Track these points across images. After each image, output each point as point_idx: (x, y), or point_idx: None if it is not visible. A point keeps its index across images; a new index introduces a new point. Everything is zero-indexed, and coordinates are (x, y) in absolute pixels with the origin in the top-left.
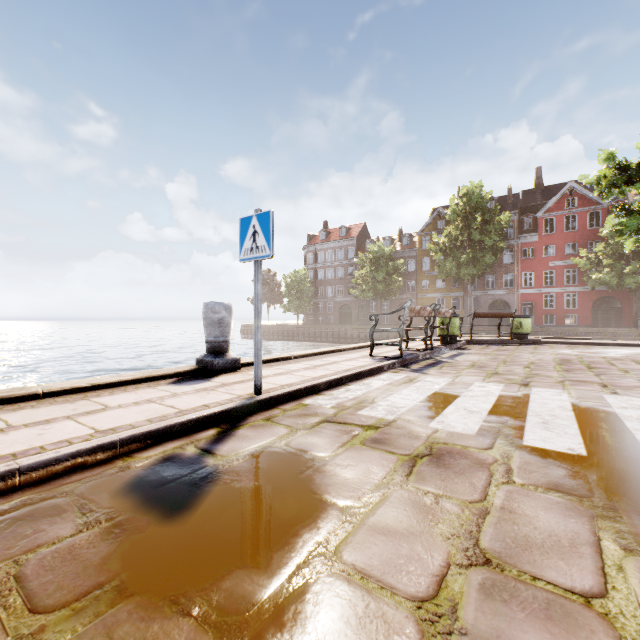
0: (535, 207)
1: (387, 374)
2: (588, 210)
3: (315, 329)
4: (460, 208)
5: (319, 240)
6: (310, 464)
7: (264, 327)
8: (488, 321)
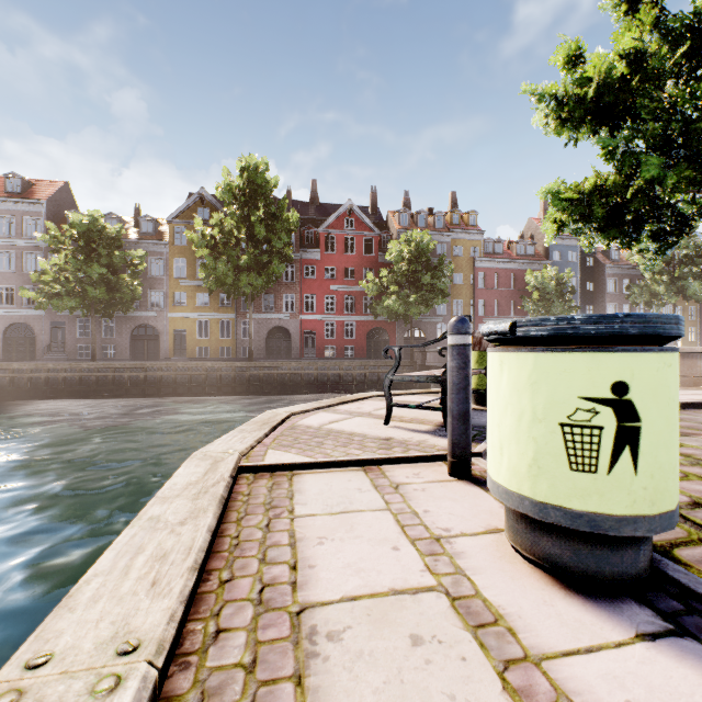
0: (314, 222)
1: None
2: (364, 235)
3: None
4: (239, 186)
5: None
6: None
7: None
8: (267, 353)
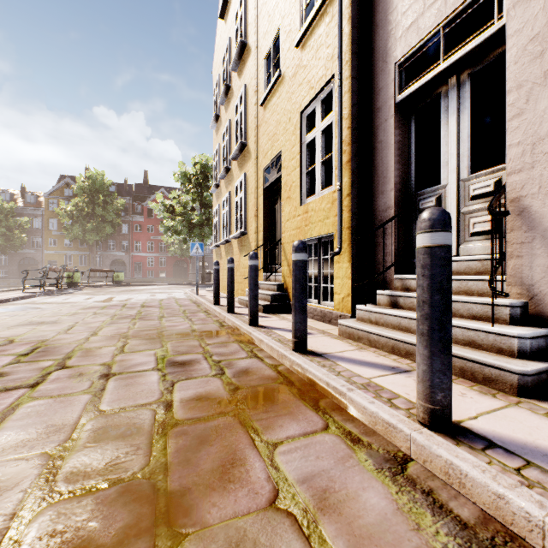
0: (144, 197)
1: (40, 297)
2: None
3: None
4: (87, 187)
5: None
6: (32, 306)
7: None
8: (111, 275)
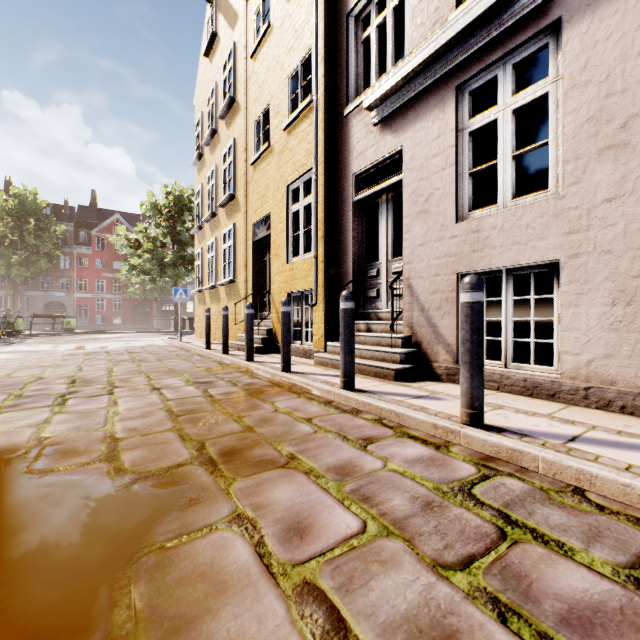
0: (91, 224)
1: None
2: None
3: None
4: (11, 207)
5: None
6: None
7: None
8: (44, 321)
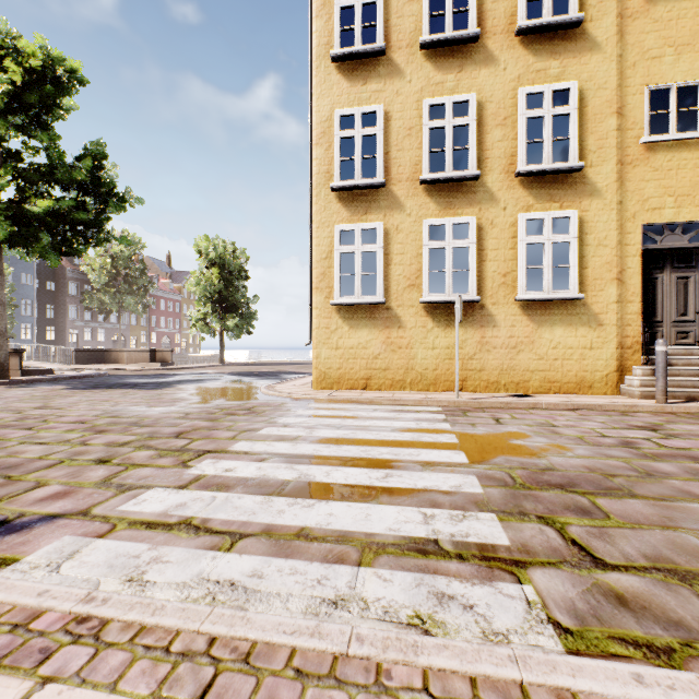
0: None
1: (34, 572)
2: None
3: None
4: None
5: None
6: None
7: None
8: None
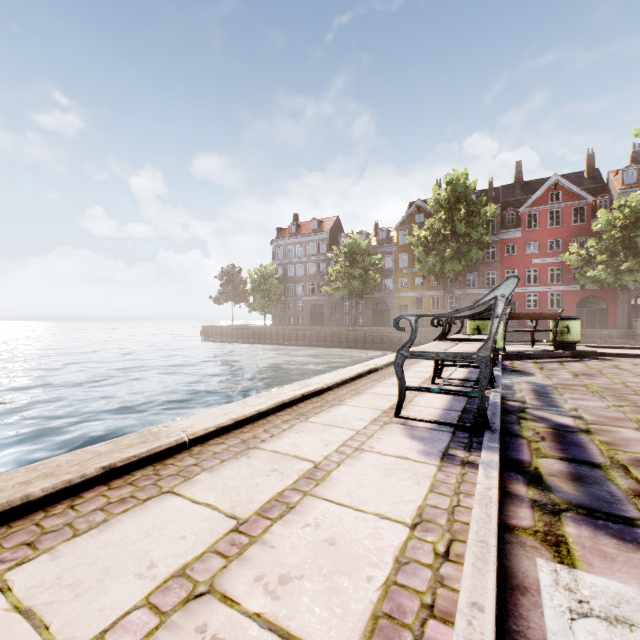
0: (516, 202)
1: (558, 591)
2: (573, 205)
3: (284, 331)
4: (444, 198)
5: (289, 234)
6: None
7: (227, 328)
8: None
